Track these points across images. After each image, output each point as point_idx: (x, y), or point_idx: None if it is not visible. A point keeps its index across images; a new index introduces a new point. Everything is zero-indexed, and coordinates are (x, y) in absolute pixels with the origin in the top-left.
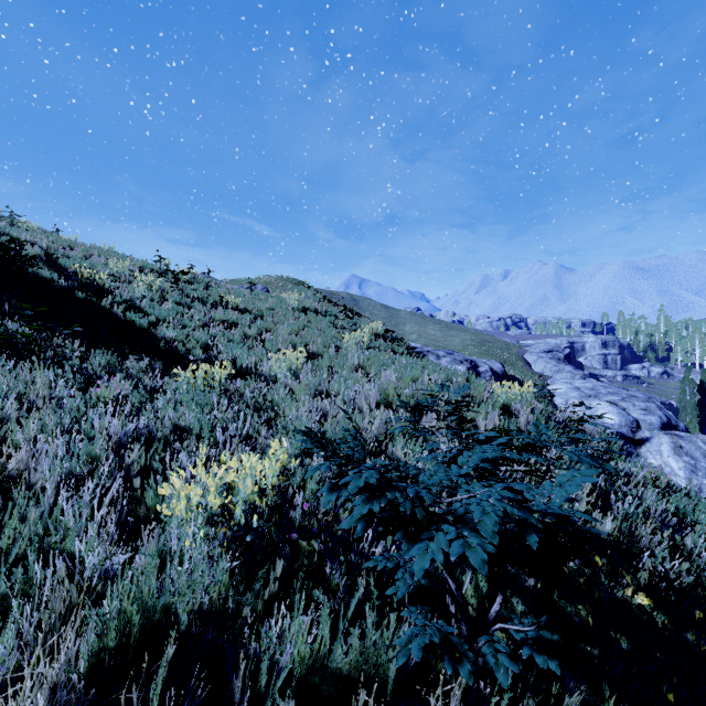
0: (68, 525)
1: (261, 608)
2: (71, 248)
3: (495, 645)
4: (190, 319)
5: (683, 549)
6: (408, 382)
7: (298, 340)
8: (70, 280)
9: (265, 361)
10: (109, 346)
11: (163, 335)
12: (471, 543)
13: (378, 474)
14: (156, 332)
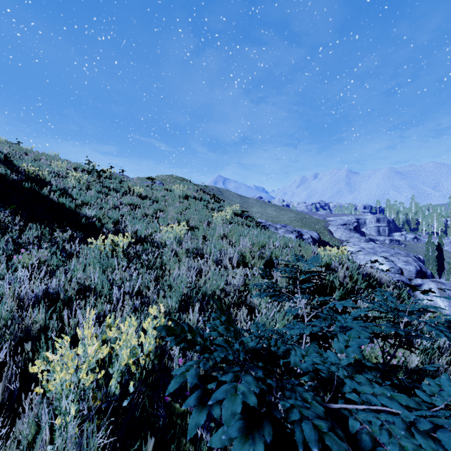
0: None
1: None
2: (26, 154)
3: None
4: (106, 202)
5: None
6: (259, 247)
7: (182, 217)
8: (19, 175)
9: (158, 232)
10: (44, 222)
11: (86, 214)
12: None
13: (258, 386)
14: (80, 212)
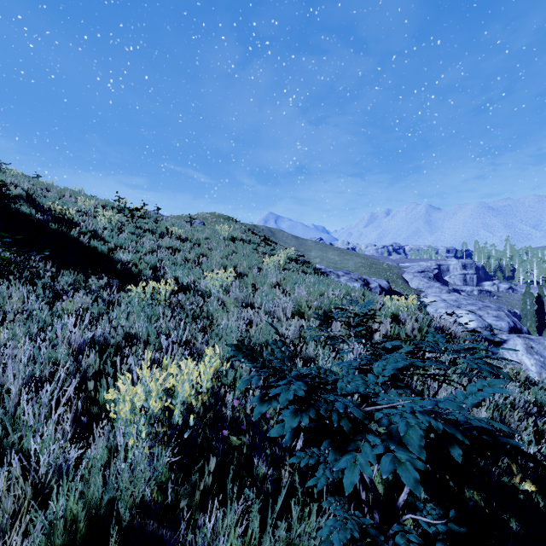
0: (29, 423)
1: (197, 499)
2: (48, 190)
3: (407, 536)
4: (142, 246)
5: (544, 433)
6: (316, 296)
7: (228, 262)
8: (45, 215)
9: (202, 279)
10: (76, 268)
11: (120, 259)
12: (400, 458)
13: (306, 386)
14: (114, 256)
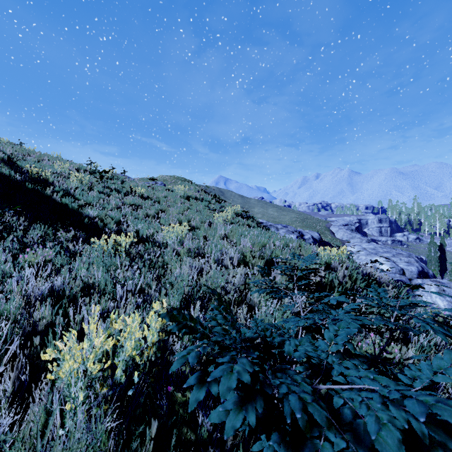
0: None
1: None
2: (29, 155)
3: None
4: (108, 203)
5: None
6: (259, 247)
7: (183, 217)
8: (22, 176)
9: (160, 232)
10: (48, 222)
11: (88, 214)
12: None
13: (251, 366)
14: (83, 212)
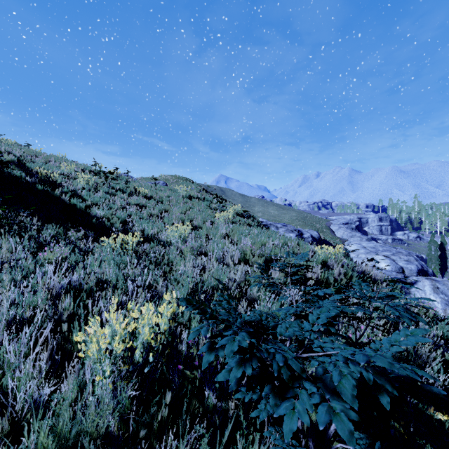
0: (10, 361)
1: (155, 429)
2: (36, 156)
3: None
4: (114, 203)
5: None
6: (259, 245)
7: (186, 217)
8: (33, 177)
9: (163, 231)
10: (58, 222)
11: (95, 214)
12: (335, 408)
13: (249, 337)
14: (90, 212)
